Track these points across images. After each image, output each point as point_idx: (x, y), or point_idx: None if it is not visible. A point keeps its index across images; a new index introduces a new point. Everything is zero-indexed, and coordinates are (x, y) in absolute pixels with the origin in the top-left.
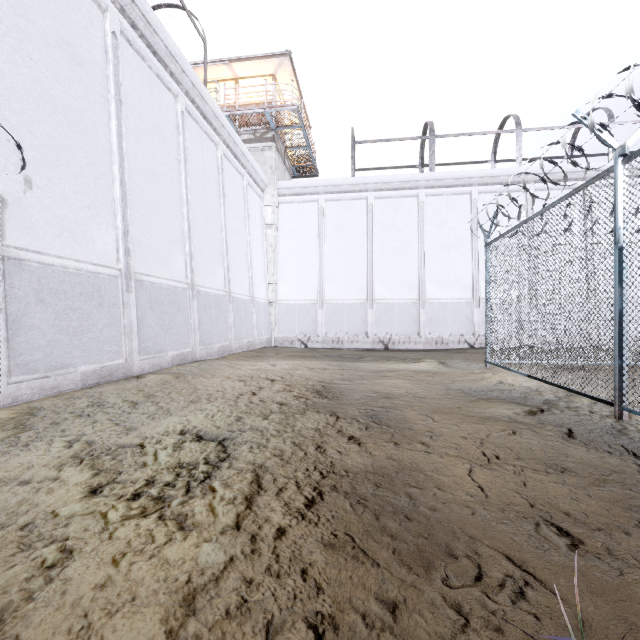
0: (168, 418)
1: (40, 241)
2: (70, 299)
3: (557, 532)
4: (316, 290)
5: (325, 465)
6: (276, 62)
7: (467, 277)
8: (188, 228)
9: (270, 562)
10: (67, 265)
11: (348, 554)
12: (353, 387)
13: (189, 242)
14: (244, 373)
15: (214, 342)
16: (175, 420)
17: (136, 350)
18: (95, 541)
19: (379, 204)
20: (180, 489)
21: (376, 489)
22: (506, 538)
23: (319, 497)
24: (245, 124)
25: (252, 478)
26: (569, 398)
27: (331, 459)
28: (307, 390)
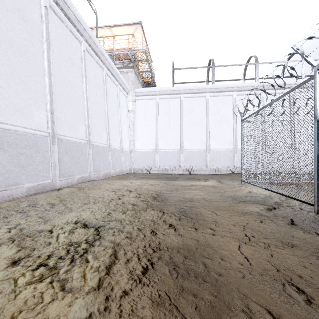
0: (70, 214)
1: (2, 116)
2: (20, 148)
3: (296, 290)
4: (154, 144)
5: (155, 243)
6: (134, 27)
7: (231, 137)
8: (87, 111)
9: (115, 317)
10: (18, 129)
11: (166, 309)
12: (172, 195)
13: (87, 119)
14: (115, 187)
15: (101, 171)
16: (73, 215)
17: (58, 175)
18: (4, 301)
19: (186, 100)
20: (67, 260)
21: (185, 260)
22: (266, 296)
23: (150, 266)
24: (118, 59)
25: (111, 252)
26: (287, 201)
27: (159, 239)
28: (148, 197)
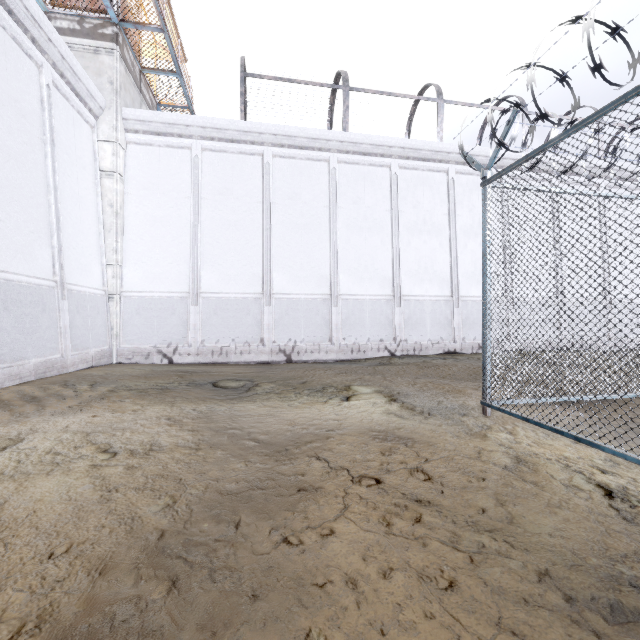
0: None
1: None
2: None
3: None
4: (187, 278)
5: None
6: None
7: (387, 269)
8: None
9: None
10: None
11: None
12: None
13: None
14: None
15: None
16: None
17: None
18: None
19: (279, 165)
20: None
21: None
22: None
23: None
24: (63, 3)
25: None
26: None
27: None
28: None
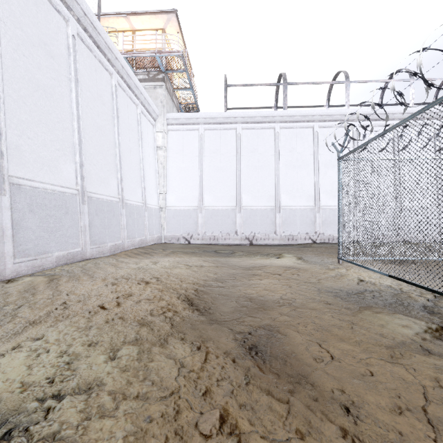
0: None
1: None
2: None
3: None
4: (197, 199)
5: None
6: (165, 18)
7: (311, 190)
8: (79, 140)
9: None
10: None
11: None
12: (226, 291)
13: (80, 153)
14: (123, 273)
15: (106, 241)
16: None
17: (9, 253)
18: None
19: (245, 133)
20: None
21: None
22: None
23: None
24: (140, 67)
25: None
26: (442, 303)
27: None
28: (178, 297)
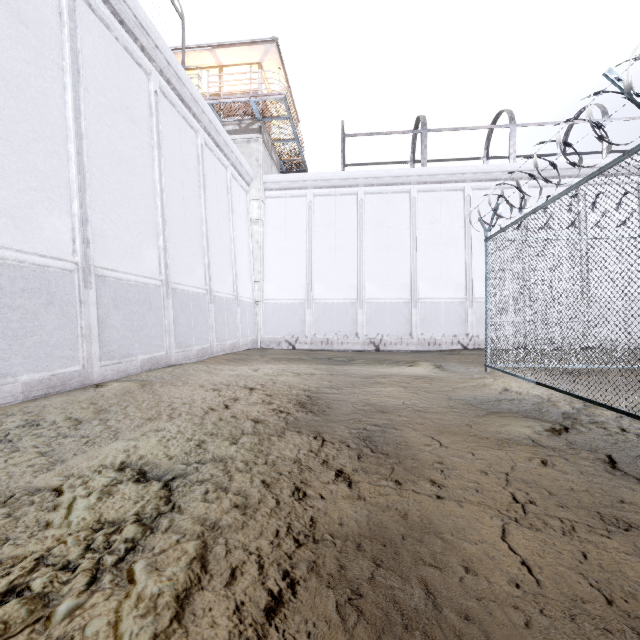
0: (111, 444)
1: None
2: (9, 296)
3: None
4: (304, 289)
5: (303, 523)
6: (262, 49)
7: (460, 276)
8: (162, 219)
9: None
10: (5, 256)
11: None
12: (342, 397)
13: (163, 235)
14: (221, 380)
15: (192, 344)
16: (119, 447)
17: (96, 355)
18: None
19: (370, 200)
20: (81, 577)
21: (375, 572)
22: None
23: (290, 591)
24: (230, 114)
25: (195, 551)
26: (589, 410)
27: (312, 512)
28: (289, 402)
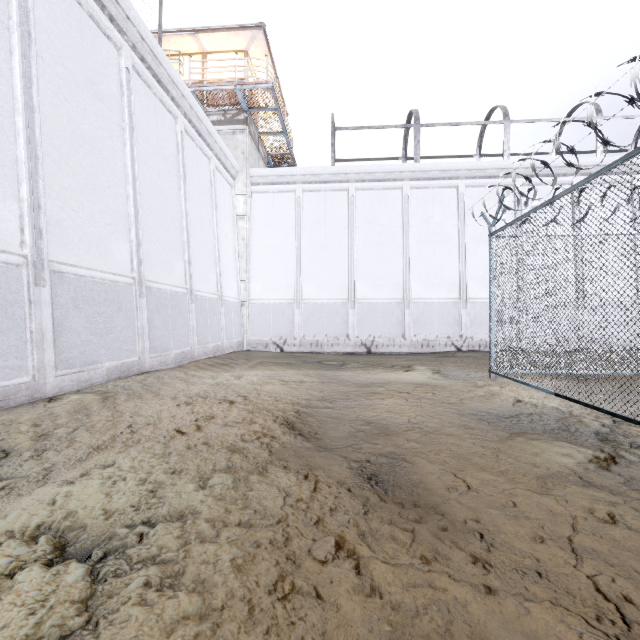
0: (34, 491)
1: None
2: None
3: None
4: (293, 288)
5: None
6: (248, 35)
7: (454, 276)
8: (135, 210)
9: None
10: None
11: None
12: (337, 413)
13: (136, 227)
14: (198, 391)
15: (170, 348)
16: (42, 497)
17: (50, 363)
18: None
19: (361, 196)
20: None
21: None
22: None
23: None
24: (214, 104)
25: None
26: (623, 428)
27: (303, 629)
28: (275, 420)
